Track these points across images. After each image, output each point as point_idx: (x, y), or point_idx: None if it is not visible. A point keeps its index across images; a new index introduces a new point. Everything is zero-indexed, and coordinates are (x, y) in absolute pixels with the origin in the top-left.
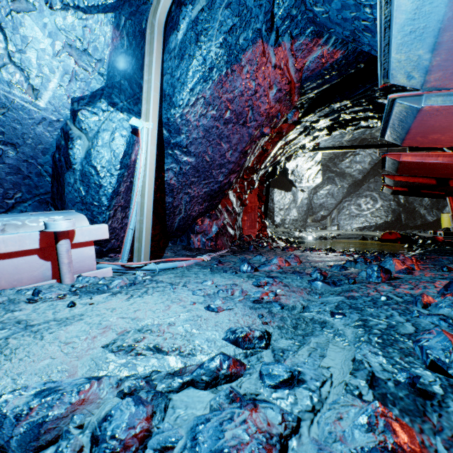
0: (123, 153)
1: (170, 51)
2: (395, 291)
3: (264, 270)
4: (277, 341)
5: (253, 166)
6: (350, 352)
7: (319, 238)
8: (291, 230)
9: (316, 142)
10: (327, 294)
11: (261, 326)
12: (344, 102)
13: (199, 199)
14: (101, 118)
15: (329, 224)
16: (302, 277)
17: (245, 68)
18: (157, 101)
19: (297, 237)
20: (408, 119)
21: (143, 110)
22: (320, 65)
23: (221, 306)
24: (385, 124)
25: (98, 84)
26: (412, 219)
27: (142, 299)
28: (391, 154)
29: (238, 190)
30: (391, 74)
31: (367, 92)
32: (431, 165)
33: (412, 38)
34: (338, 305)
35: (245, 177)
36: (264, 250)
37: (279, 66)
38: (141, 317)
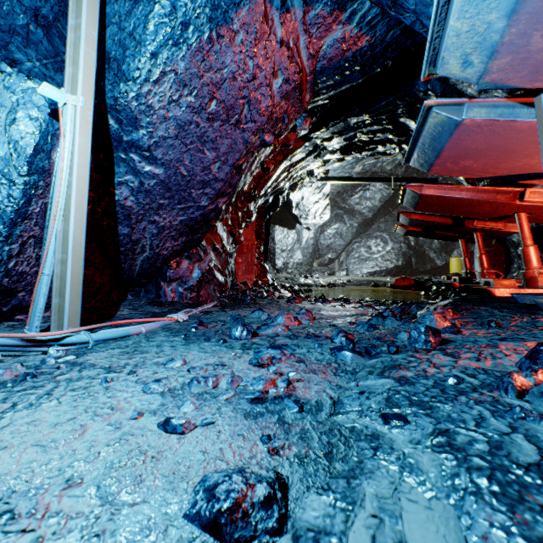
0: (34, 148)
1: None
2: (459, 364)
3: (266, 333)
4: (301, 502)
5: (250, 191)
6: (451, 526)
7: (328, 285)
8: (296, 275)
9: (325, 169)
10: (363, 373)
11: (267, 462)
12: (362, 116)
13: (172, 231)
14: None
15: (337, 269)
16: (322, 344)
17: (239, 35)
18: (92, 63)
19: (303, 284)
20: (442, 136)
21: (66, 76)
22: (341, 53)
23: (192, 416)
24: (413, 144)
25: None
26: (422, 264)
27: (33, 412)
28: (412, 186)
29: (230, 222)
30: (442, 58)
31: (388, 106)
32: (453, 201)
33: None
34: (390, 398)
35: (239, 205)
36: (264, 302)
37: (287, 44)
38: (2, 471)
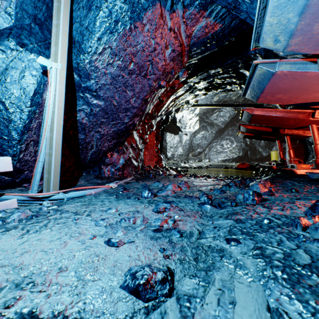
0: (33, 92)
1: (78, 1)
2: (271, 212)
3: (162, 194)
4: (181, 282)
5: (152, 113)
6: (260, 294)
7: (197, 168)
8: (179, 162)
9: (196, 99)
10: (216, 217)
11: (163, 262)
12: (218, 69)
13: (108, 136)
14: (9, 56)
15: (203, 158)
16: (193, 201)
17: (146, 26)
18: (66, 45)
19: (183, 167)
20: (264, 81)
21: (52, 52)
22: (204, 34)
23: (122, 238)
24: (247, 85)
25: (5, 23)
26: (254, 155)
27: (38, 234)
28: (247, 109)
29: (141, 131)
30: (262, 38)
31: (233, 63)
32: (272, 118)
33: (287, 0)
34: (230, 230)
35: (146, 121)
36: (160, 177)
37: (174, 30)
38: (26, 263)
